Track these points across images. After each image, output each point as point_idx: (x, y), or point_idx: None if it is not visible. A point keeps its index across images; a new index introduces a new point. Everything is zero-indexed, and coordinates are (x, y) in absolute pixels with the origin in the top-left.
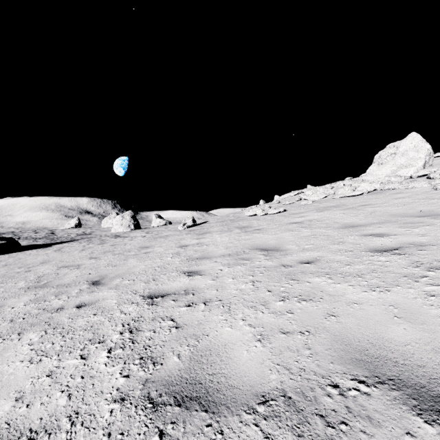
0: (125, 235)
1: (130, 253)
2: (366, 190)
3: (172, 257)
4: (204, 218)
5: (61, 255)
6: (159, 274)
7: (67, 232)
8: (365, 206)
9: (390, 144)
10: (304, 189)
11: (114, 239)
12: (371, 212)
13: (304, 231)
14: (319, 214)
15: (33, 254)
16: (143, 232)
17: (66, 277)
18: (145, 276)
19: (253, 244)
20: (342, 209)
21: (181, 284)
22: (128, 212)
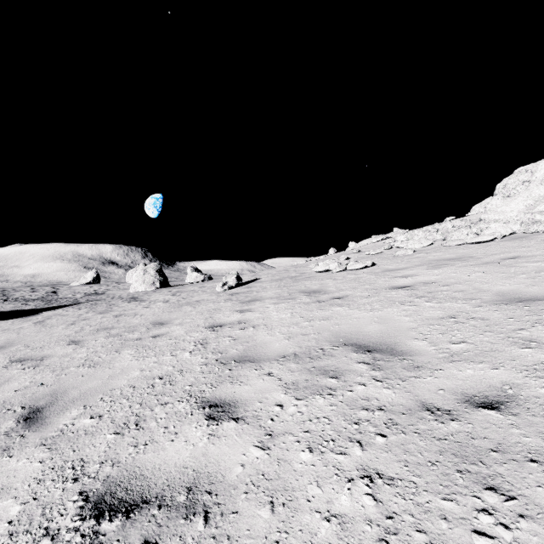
0: (144, 297)
1: (133, 335)
2: (499, 233)
3: (193, 352)
4: (254, 273)
5: (37, 332)
6: (155, 404)
7: (74, 291)
8: (515, 260)
9: (520, 168)
10: (391, 233)
11: (126, 304)
12: (538, 271)
13: (426, 305)
14: (436, 272)
15: (2, 328)
16: (169, 293)
17: (0, 390)
18: (127, 404)
19: (337, 331)
20: (474, 264)
21: (186, 452)
22: (153, 264)
